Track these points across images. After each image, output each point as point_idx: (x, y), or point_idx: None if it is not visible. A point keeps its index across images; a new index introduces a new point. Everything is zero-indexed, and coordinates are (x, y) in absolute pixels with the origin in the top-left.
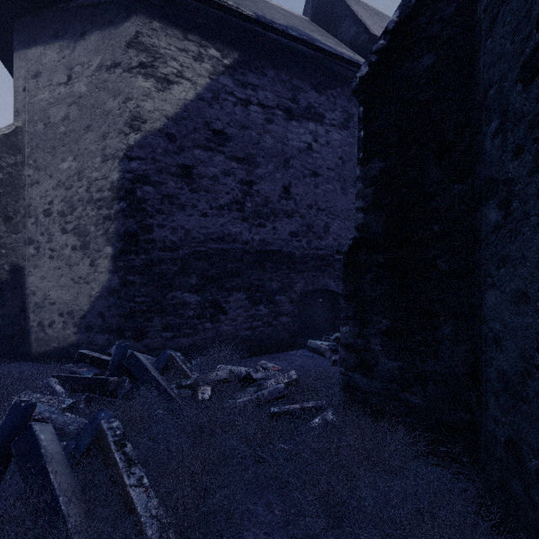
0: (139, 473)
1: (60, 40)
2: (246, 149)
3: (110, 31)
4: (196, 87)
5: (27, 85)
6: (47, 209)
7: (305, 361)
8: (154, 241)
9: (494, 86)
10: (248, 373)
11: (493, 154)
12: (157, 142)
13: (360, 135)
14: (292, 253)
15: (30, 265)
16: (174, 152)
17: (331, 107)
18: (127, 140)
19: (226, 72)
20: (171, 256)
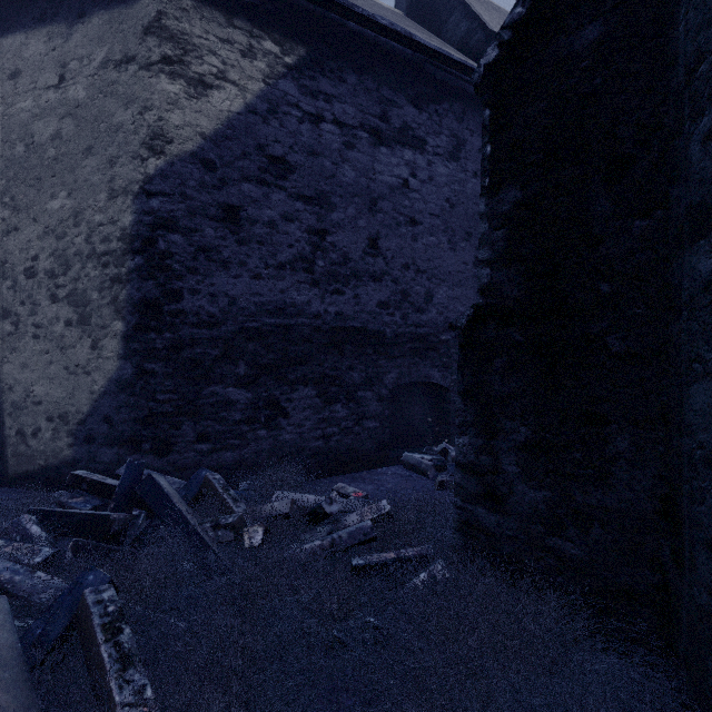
0: (139, 680)
1: (48, 25)
2: (316, 184)
3: (121, 11)
4: (245, 94)
5: (1, 89)
6: (30, 267)
7: (399, 483)
8: (184, 313)
9: (709, 57)
10: (319, 505)
11: (705, 167)
12: (189, 171)
13: (486, 151)
14: (381, 332)
15: (6, 348)
16: (214, 187)
17: (435, 129)
18: (145, 167)
19: (288, 75)
20: (209, 335)
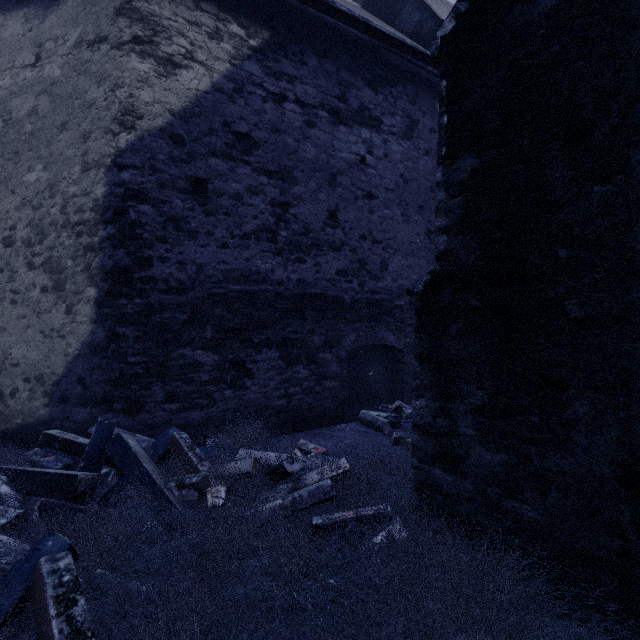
0: None
1: (25, 7)
2: (279, 160)
3: None
4: (212, 74)
5: None
6: (8, 236)
7: (357, 439)
8: (154, 280)
9: None
10: (281, 464)
11: None
12: (158, 146)
13: (443, 121)
14: (340, 298)
15: None
16: (182, 160)
17: (390, 110)
18: (116, 141)
19: (252, 57)
20: (177, 300)
